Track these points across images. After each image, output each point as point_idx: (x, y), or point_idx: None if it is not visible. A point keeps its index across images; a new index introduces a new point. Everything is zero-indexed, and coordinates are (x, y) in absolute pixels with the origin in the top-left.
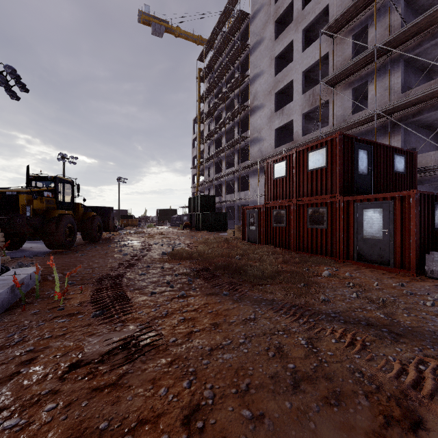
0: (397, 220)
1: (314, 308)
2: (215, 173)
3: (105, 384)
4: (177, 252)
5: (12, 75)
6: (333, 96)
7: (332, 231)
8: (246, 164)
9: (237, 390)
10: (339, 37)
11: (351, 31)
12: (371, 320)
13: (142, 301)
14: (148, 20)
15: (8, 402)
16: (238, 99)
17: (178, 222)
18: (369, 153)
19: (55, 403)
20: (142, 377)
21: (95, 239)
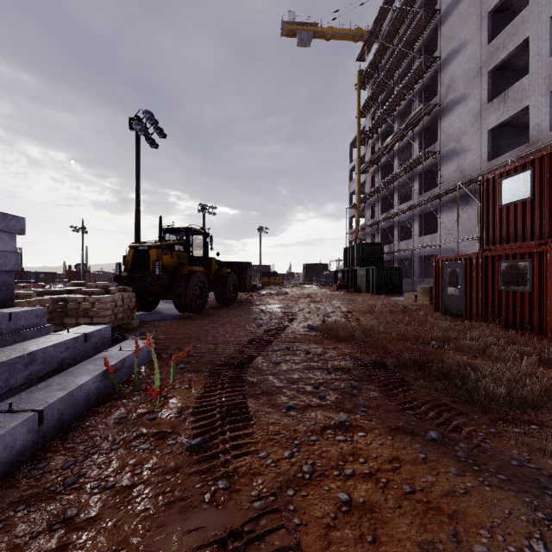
0: None
1: None
2: (383, 212)
3: None
4: (330, 326)
5: (151, 121)
6: None
7: None
8: (435, 193)
9: None
10: None
11: None
12: None
13: (270, 424)
14: (292, 30)
15: None
16: (419, 98)
17: (330, 281)
18: None
19: None
20: None
21: (229, 301)
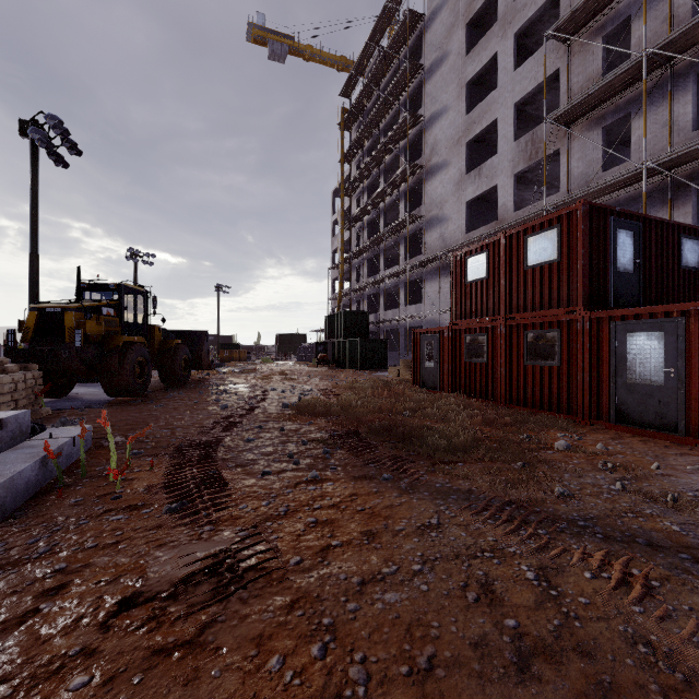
0: (693, 352)
1: (545, 510)
2: (369, 276)
3: (176, 641)
4: (307, 403)
5: (57, 130)
6: (568, 143)
7: (570, 371)
8: (419, 260)
9: (411, 669)
10: (579, 42)
11: (600, 29)
12: (656, 536)
13: (247, 487)
14: (262, 36)
15: (11, 667)
16: (405, 155)
17: (309, 355)
18: (636, 236)
19: (87, 675)
20: (239, 631)
21: (180, 381)
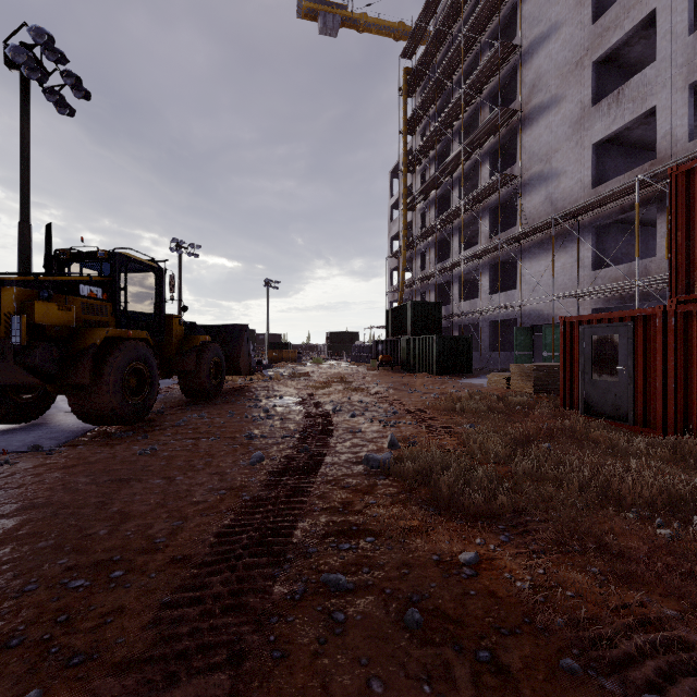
0: None
1: None
2: (436, 262)
3: None
4: (417, 461)
5: (52, 56)
6: None
7: None
8: (518, 231)
9: None
10: None
11: None
12: None
13: None
14: (313, 10)
15: None
16: (489, 106)
17: (365, 355)
18: None
19: None
20: None
21: (207, 393)
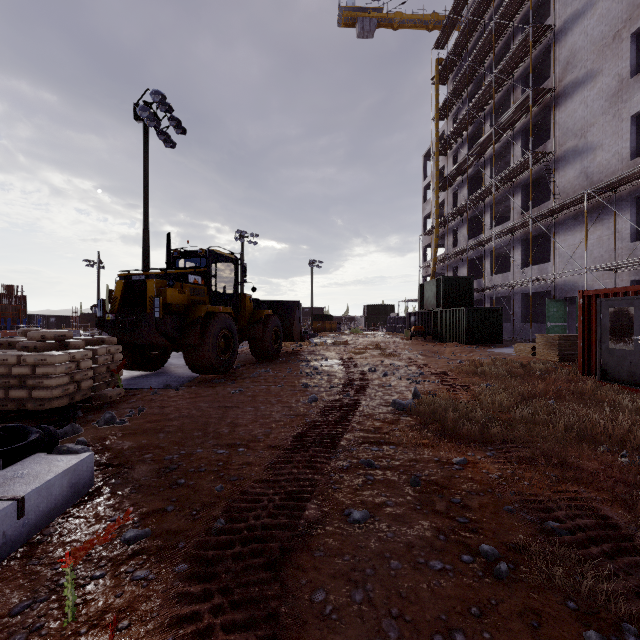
0: None
1: None
2: (468, 238)
3: None
4: (433, 405)
5: (163, 108)
6: None
7: None
8: (549, 207)
9: None
10: None
11: None
12: None
13: None
14: (351, 17)
15: None
16: (522, 86)
17: (399, 326)
18: None
19: None
20: None
21: (270, 354)
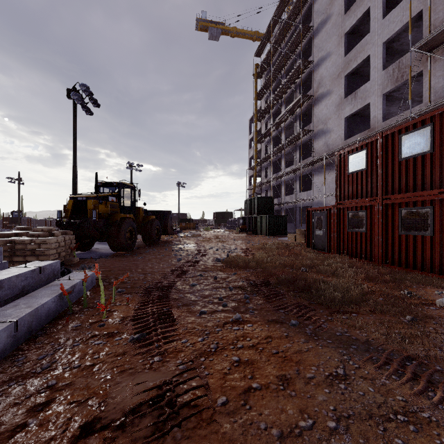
0: None
1: None
2: (273, 173)
3: None
4: (232, 259)
5: (86, 93)
6: (430, 65)
7: (442, 240)
8: (309, 161)
9: None
10: None
11: None
12: None
13: (189, 323)
14: (205, 26)
15: None
16: (299, 90)
17: (234, 225)
18: None
19: None
20: None
21: (154, 242)
